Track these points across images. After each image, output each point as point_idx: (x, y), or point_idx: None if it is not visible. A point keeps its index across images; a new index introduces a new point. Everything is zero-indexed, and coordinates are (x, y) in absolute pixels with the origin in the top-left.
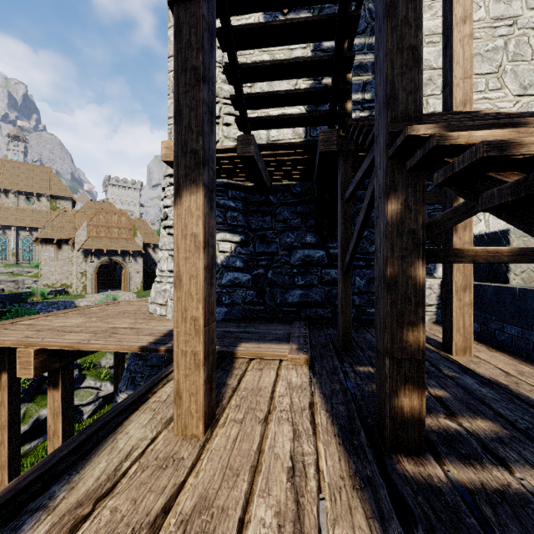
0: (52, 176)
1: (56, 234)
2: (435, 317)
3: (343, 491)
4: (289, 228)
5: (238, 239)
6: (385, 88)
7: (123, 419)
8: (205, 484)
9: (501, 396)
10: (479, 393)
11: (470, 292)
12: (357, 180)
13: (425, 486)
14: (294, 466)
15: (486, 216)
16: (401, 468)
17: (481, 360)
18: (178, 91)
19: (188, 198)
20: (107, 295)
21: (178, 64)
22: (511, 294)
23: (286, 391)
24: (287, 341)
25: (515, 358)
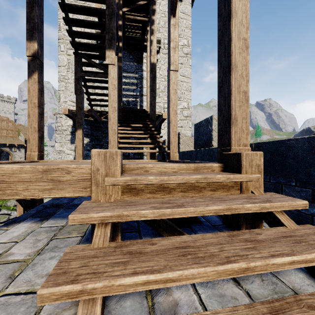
0: None
1: None
2: None
3: None
4: (108, 136)
5: (88, 139)
6: None
7: None
8: None
9: None
10: None
11: None
12: None
13: None
14: None
15: None
16: None
17: None
18: (76, 111)
19: (79, 131)
20: None
21: (76, 105)
22: None
23: None
24: None
25: None
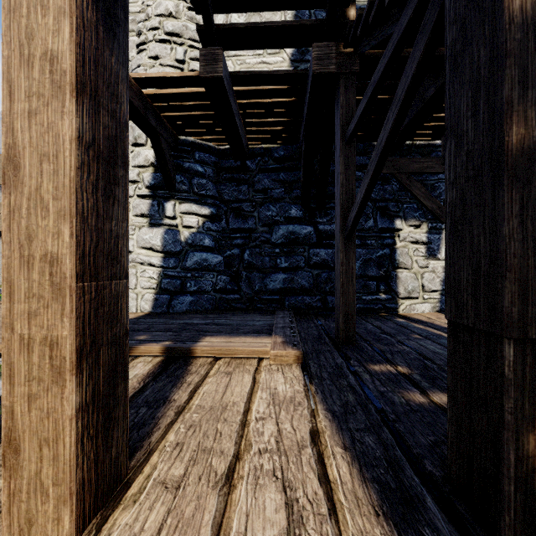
0: None
1: None
2: (440, 305)
3: None
4: (270, 199)
5: (207, 212)
6: None
7: None
8: None
9: None
10: None
11: None
12: (377, 78)
13: None
14: None
15: None
16: None
17: None
18: None
19: None
20: None
21: None
22: None
23: (269, 410)
24: (268, 333)
25: None
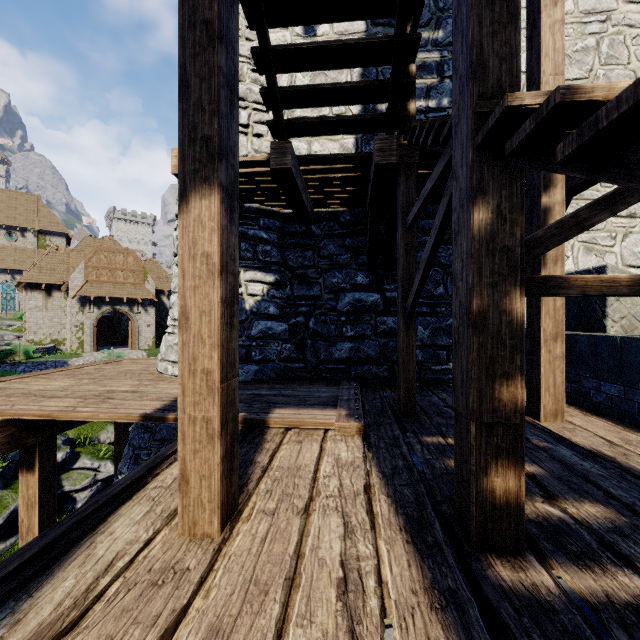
0: (41, 206)
1: (44, 277)
2: None
3: (417, 612)
4: (336, 265)
5: (271, 280)
6: (471, 52)
7: (109, 513)
8: (218, 608)
9: (608, 472)
10: (581, 468)
11: (562, 342)
12: (425, 195)
13: (530, 602)
14: (347, 577)
15: (575, 252)
16: (495, 575)
17: (576, 426)
18: (183, 54)
19: (199, 204)
20: (109, 354)
21: (183, 16)
22: (610, 344)
23: (333, 470)
24: (334, 406)
25: (616, 423)
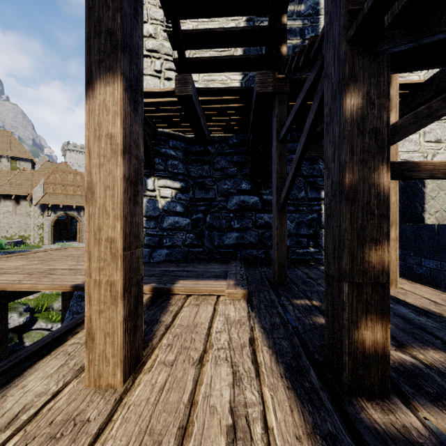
0: (13, 139)
1: (14, 190)
2: None
3: None
4: (226, 176)
5: (178, 186)
6: None
7: (28, 367)
8: None
9: (440, 325)
10: (418, 322)
11: (395, 228)
12: (296, 108)
13: (404, 444)
14: (236, 424)
15: None
16: (368, 418)
17: (407, 291)
18: None
19: (103, 90)
20: (62, 245)
21: None
22: (429, 230)
23: (224, 327)
24: (224, 278)
25: (435, 289)
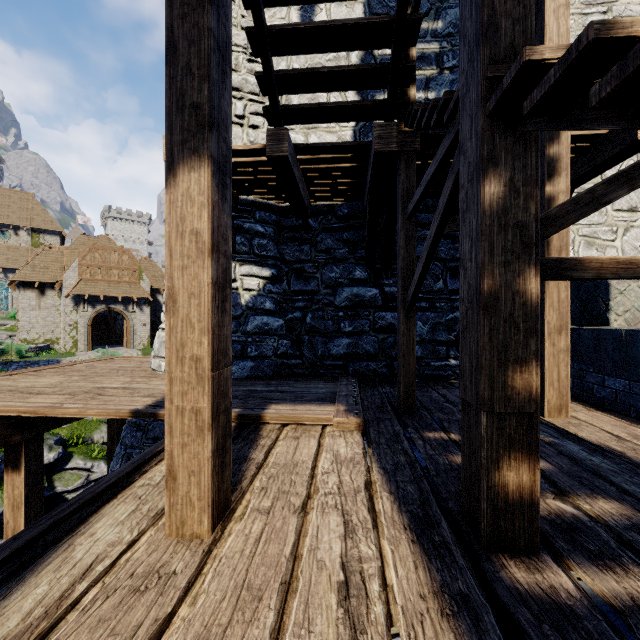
0: (35, 204)
1: (38, 275)
2: None
3: (426, 619)
4: (334, 260)
5: (268, 274)
6: (481, 13)
7: (91, 512)
8: (206, 617)
9: (619, 467)
10: (590, 463)
11: (566, 335)
12: (427, 179)
13: (549, 606)
14: (348, 580)
15: (576, 247)
16: (509, 577)
17: (581, 421)
18: (170, 14)
19: (187, 177)
20: (103, 353)
21: None
22: (614, 337)
23: (332, 467)
24: (332, 402)
25: (622, 418)
